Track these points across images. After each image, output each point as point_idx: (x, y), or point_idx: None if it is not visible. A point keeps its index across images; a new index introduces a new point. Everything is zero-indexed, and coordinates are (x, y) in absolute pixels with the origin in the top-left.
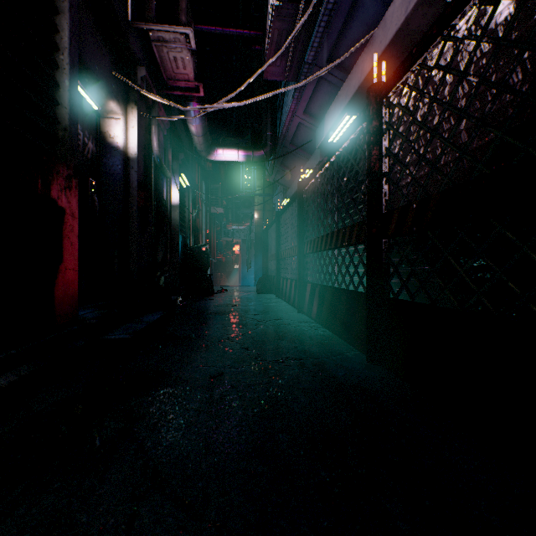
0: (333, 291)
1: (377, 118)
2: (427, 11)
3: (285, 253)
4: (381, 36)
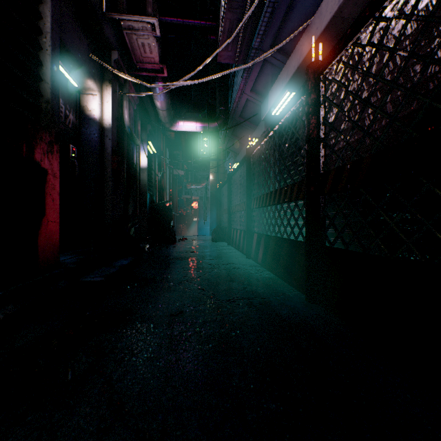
0: (276, 240)
1: (315, 91)
2: (357, 0)
3: (235, 208)
4: (317, 23)
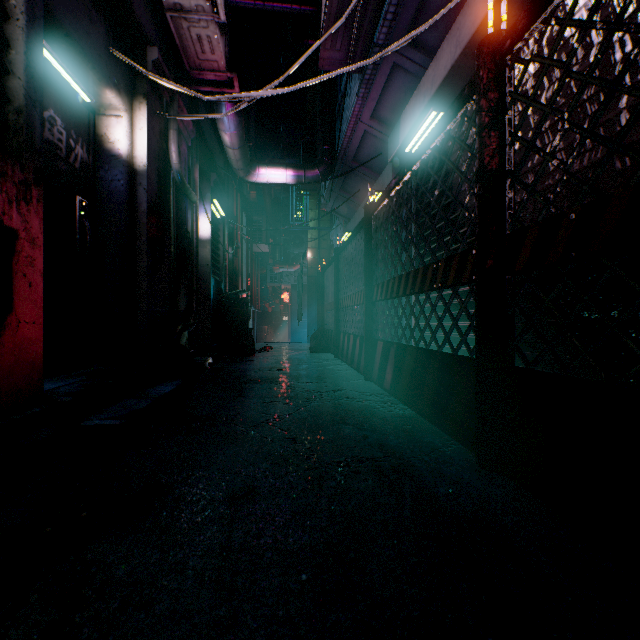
0: (417, 354)
1: (495, 87)
2: None
3: (346, 301)
4: None
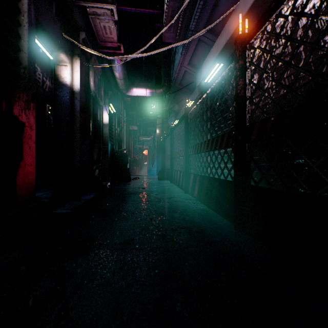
0: (209, 180)
1: (242, 58)
2: None
3: (176, 154)
4: (242, 6)
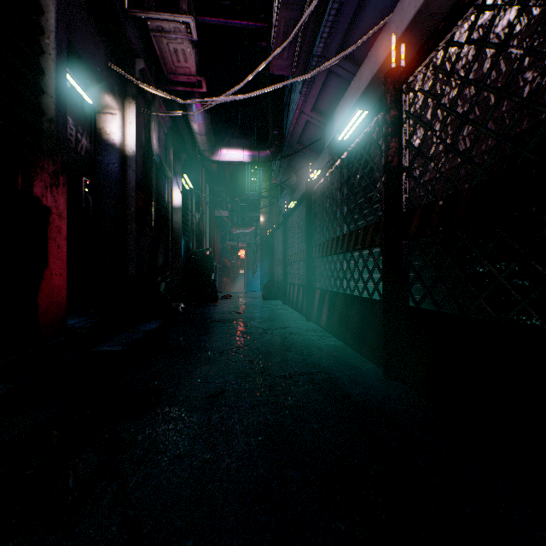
0: (345, 298)
1: (395, 107)
2: None
3: (292, 257)
4: (397, 21)
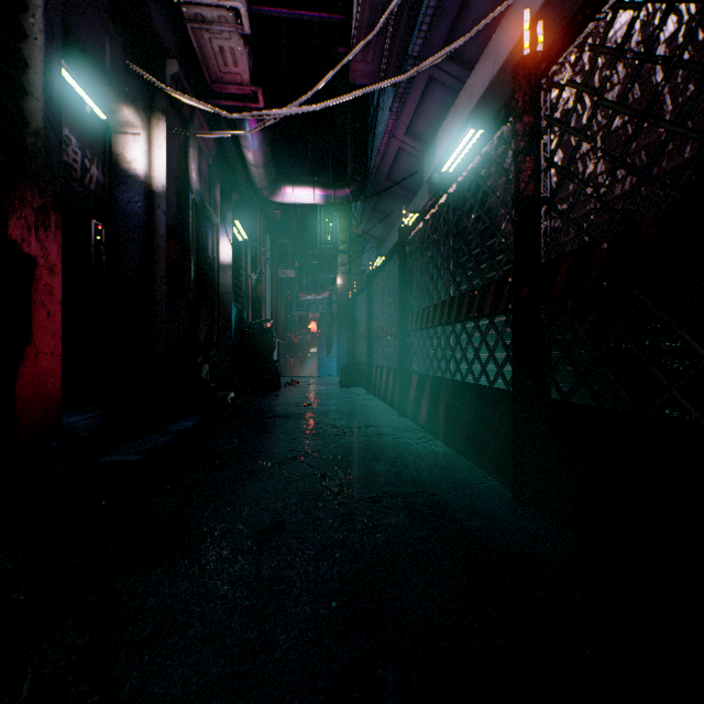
0: (453, 387)
1: (531, 110)
2: None
3: (379, 331)
4: None
